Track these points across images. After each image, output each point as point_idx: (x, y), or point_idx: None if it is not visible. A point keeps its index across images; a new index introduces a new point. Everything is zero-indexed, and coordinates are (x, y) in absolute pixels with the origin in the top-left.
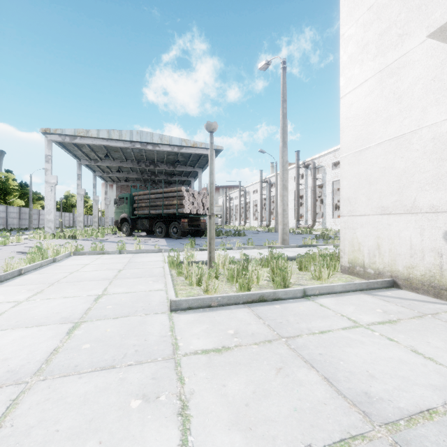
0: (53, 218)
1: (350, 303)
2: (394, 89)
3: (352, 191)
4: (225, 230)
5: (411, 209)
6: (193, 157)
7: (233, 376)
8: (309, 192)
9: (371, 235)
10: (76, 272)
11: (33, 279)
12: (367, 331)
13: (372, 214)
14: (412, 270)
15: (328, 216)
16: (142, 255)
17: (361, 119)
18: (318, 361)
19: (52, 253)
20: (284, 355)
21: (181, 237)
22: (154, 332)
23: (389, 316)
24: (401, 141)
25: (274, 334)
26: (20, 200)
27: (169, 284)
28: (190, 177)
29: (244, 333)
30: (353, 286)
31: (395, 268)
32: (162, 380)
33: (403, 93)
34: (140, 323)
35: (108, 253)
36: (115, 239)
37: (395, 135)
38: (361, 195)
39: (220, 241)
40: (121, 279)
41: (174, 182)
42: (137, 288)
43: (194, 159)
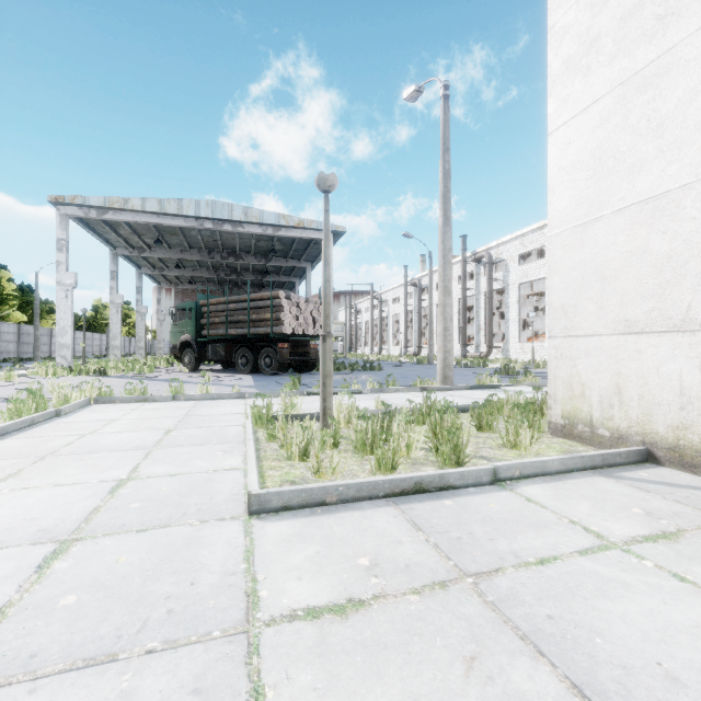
0: (69, 341)
1: (581, 495)
2: (648, 112)
3: (569, 294)
4: (349, 360)
5: (681, 323)
6: (298, 244)
7: (373, 683)
8: (481, 301)
9: (604, 369)
10: (91, 435)
11: (11, 449)
12: (628, 558)
13: (607, 334)
14: (683, 433)
15: (512, 338)
16: (211, 404)
17: (586, 169)
18: (548, 636)
19: (56, 400)
20: (476, 622)
21: (279, 372)
22: (213, 564)
23: (659, 522)
24: (663, 204)
25: (449, 568)
26: (20, 313)
27: (250, 459)
28: (293, 276)
29: (389, 565)
30: (578, 462)
31: (651, 428)
32: (215, 698)
33: (666, 118)
34: (187, 541)
35: (154, 400)
36: (170, 376)
37: (651, 194)
38: (586, 300)
39: (341, 379)
40: (167, 448)
41: (267, 285)
42: (194, 465)
43: (299, 248)
